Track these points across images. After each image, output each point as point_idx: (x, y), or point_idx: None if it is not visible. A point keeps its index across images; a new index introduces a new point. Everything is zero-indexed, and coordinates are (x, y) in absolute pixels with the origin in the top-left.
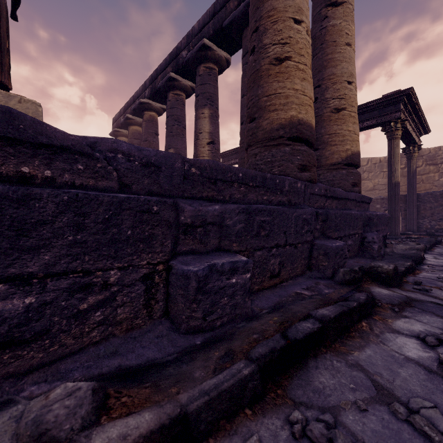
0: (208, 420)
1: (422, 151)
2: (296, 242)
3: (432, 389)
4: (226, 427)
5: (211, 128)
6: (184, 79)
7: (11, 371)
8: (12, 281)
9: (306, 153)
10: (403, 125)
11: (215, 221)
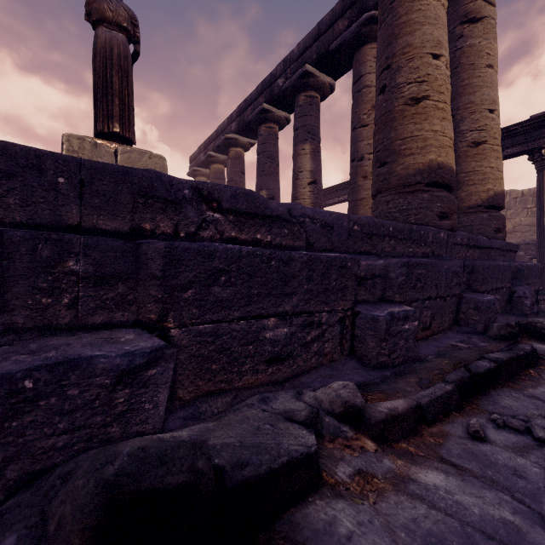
0: (432, 412)
1: None
2: (445, 295)
3: None
4: (444, 419)
5: (313, 166)
6: (278, 110)
7: (274, 379)
8: (277, 316)
9: (446, 199)
10: None
11: (381, 274)
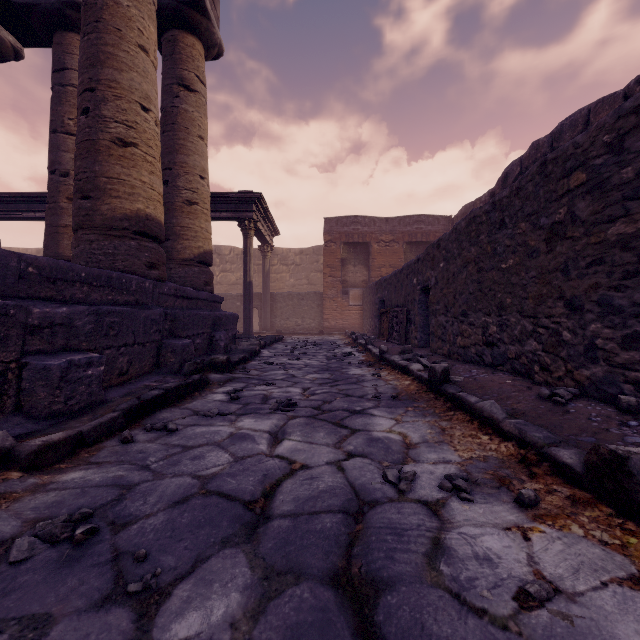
0: (95, 436)
1: (278, 250)
2: (145, 341)
3: (221, 406)
4: (107, 439)
5: None
6: None
7: None
8: None
9: (155, 250)
10: (255, 226)
11: (64, 322)
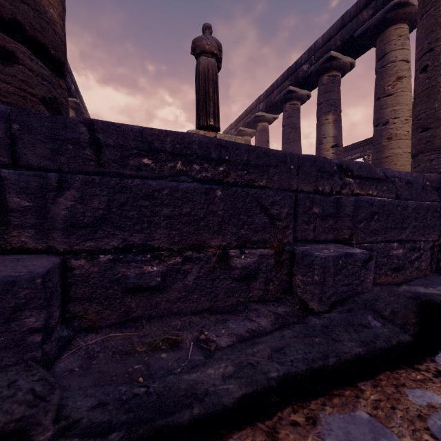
0: None
1: None
2: None
3: None
4: None
5: (335, 132)
6: (301, 90)
7: (394, 282)
8: (397, 242)
9: None
10: None
11: None
